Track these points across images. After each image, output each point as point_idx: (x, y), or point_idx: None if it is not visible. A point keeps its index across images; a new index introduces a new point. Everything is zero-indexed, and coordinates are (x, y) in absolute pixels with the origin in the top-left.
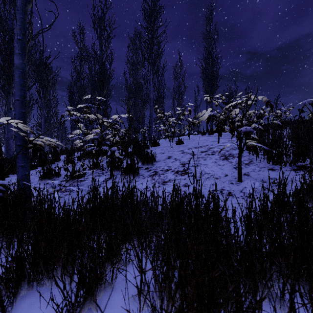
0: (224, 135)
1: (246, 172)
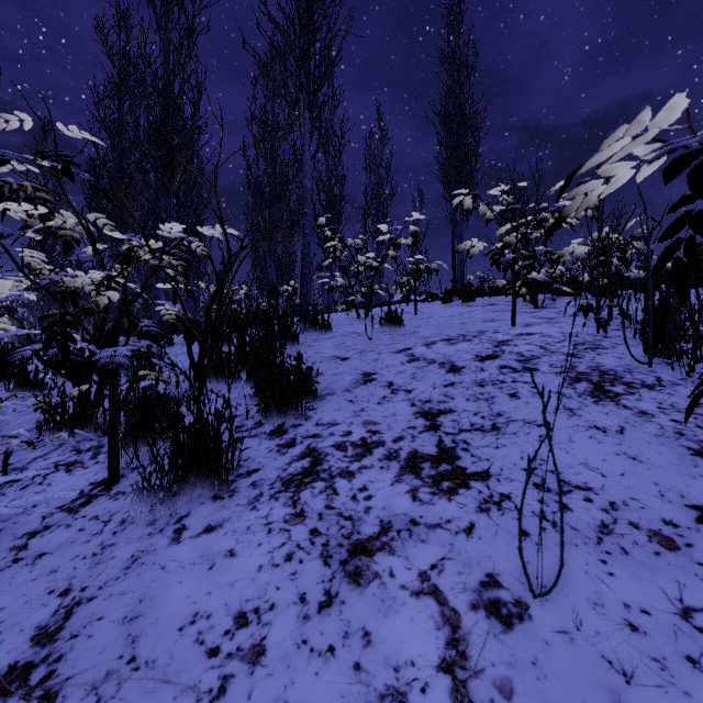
0: (506, 302)
1: None
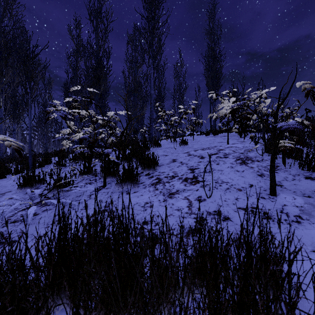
0: (230, 135)
1: (277, 182)
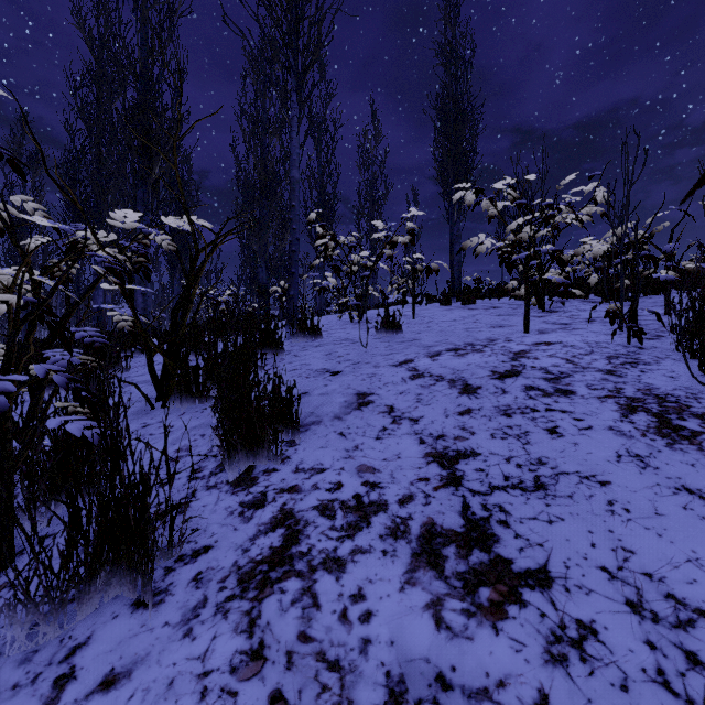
0: (509, 305)
1: None
